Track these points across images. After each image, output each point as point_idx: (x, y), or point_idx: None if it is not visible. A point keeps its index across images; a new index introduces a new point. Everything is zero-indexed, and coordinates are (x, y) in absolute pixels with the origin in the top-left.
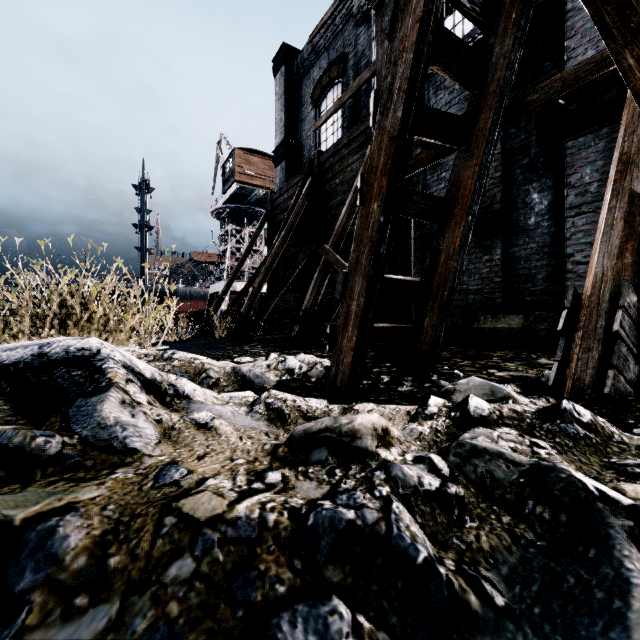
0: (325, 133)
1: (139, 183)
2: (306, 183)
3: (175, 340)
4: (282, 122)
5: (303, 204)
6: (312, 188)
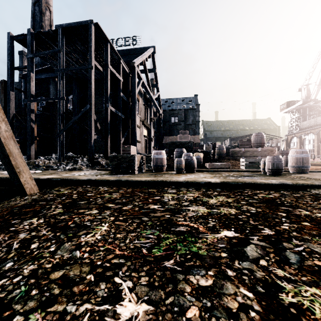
0: None
1: None
2: None
3: None
4: None
5: None
6: None
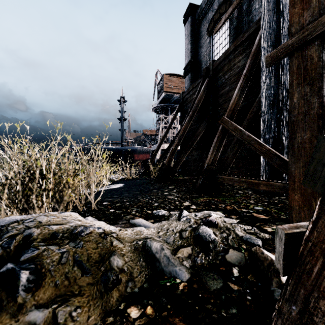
0: (216, 50)
1: (120, 99)
2: (204, 82)
3: (129, 178)
4: (189, 50)
5: (202, 95)
6: (208, 84)
